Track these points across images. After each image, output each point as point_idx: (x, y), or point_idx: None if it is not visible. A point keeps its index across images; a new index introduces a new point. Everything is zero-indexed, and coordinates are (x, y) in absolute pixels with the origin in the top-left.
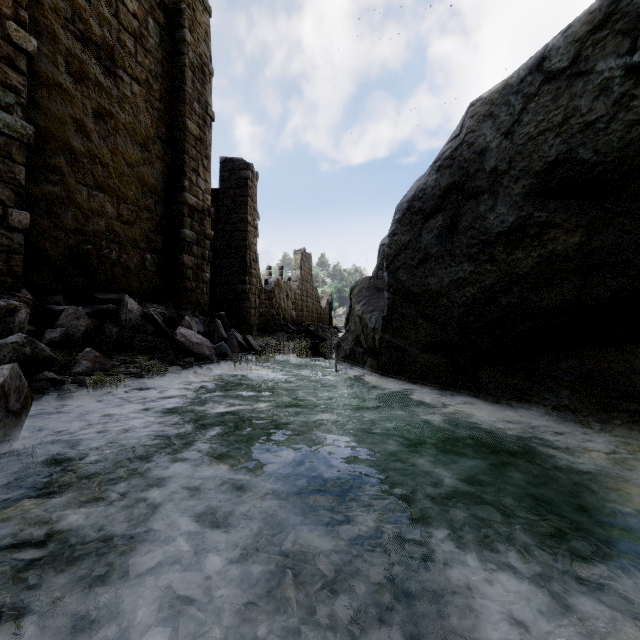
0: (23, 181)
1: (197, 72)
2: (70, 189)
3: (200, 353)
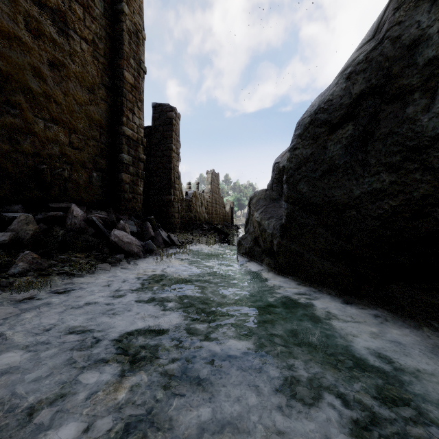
0: None
1: (133, 36)
2: (28, 121)
3: (130, 250)
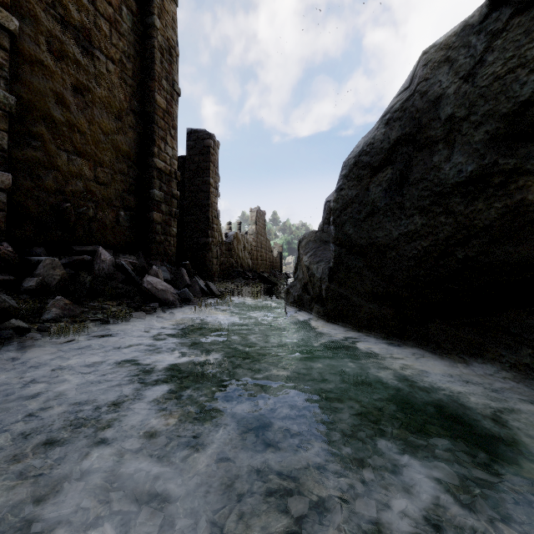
0: (5, 146)
1: (165, 53)
2: (51, 154)
3: (164, 299)
